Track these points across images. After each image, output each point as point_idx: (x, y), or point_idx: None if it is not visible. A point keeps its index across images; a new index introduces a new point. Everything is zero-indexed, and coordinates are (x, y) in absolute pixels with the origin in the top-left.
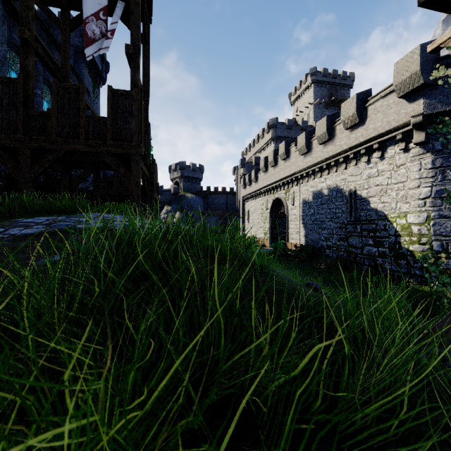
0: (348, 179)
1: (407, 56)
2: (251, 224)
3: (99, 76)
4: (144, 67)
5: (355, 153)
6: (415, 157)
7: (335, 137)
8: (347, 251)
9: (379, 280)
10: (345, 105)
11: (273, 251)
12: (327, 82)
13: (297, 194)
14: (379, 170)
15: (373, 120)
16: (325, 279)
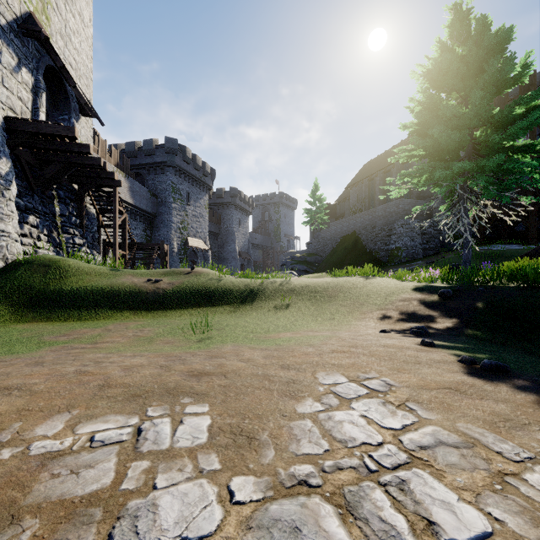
0: None
1: None
2: None
3: None
4: None
5: None
6: None
7: None
8: None
9: None
10: None
11: None
12: None
13: None
14: None
15: None
16: None
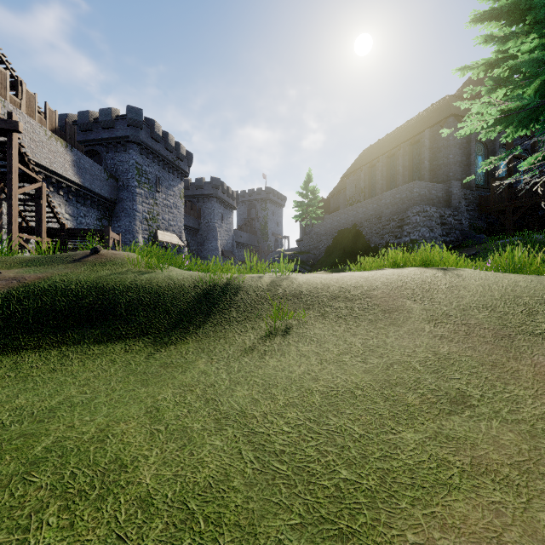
0: None
1: None
2: None
3: None
4: None
5: None
6: None
7: None
8: None
9: None
10: None
11: None
12: None
13: None
14: None
15: None
16: None
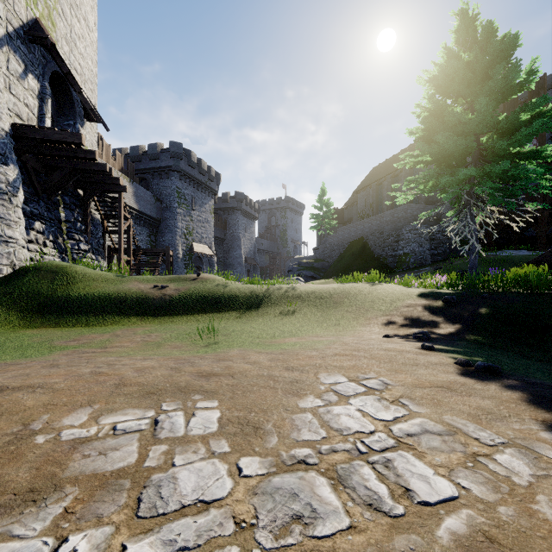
0: None
1: None
2: None
3: None
4: None
5: None
6: None
7: None
8: None
9: None
10: None
11: None
12: None
13: None
14: None
15: None
16: None
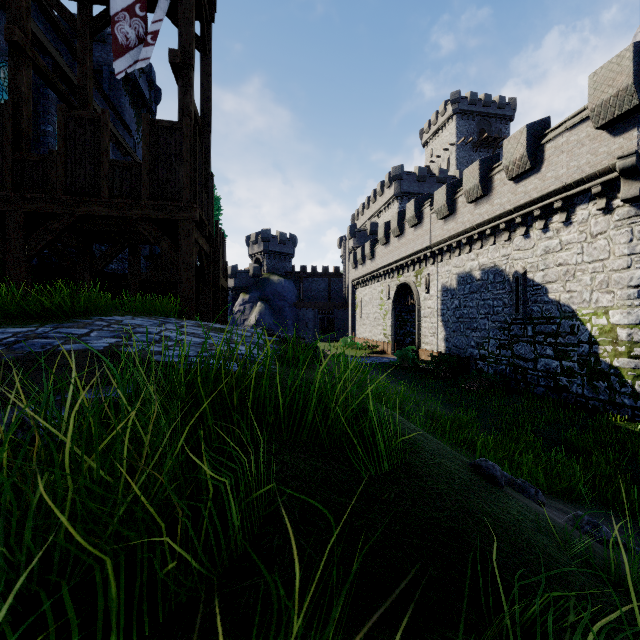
0: (513, 255)
1: (611, 63)
2: (365, 320)
3: (145, 108)
4: (203, 88)
5: (524, 215)
6: (622, 221)
7: (492, 192)
8: (510, 365)
9: (565, 413)
10: (509, 142)
11: (397, 361)
12: (476, 112)
13: (434, 278)
14: (563, 241)
15: (554, 165)
16: (480, 410)
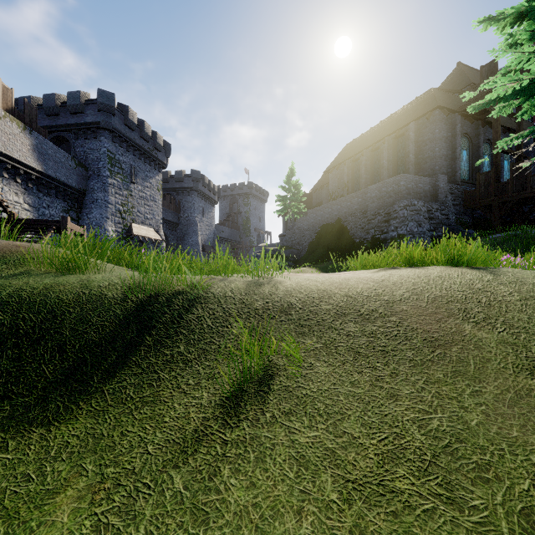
0: None
1: None
2: None
3: None
4: None
5: None
6: None
7: None
8: None
9: None
10: None
11: None
12: None
13: None
14: None
15: None
16: None
